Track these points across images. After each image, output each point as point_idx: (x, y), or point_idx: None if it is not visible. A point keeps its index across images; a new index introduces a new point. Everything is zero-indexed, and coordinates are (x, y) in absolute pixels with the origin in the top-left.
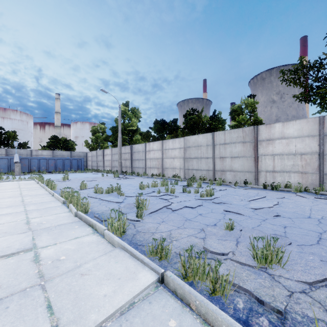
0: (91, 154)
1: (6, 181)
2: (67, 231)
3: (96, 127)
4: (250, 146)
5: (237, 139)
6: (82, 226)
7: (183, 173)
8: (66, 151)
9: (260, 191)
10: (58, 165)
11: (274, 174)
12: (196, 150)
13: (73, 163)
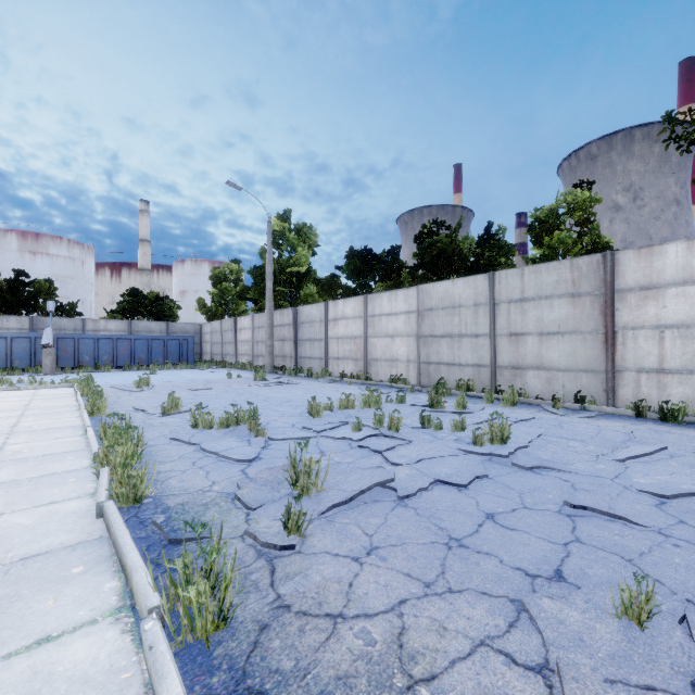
0: (210, 328)
1: (10, 388)
2: (31, 597)
3: (221, 270)
4: (592, 305)
5: (557, 288)
6: (95, 568)
7: (416, 372)
8: (157, 322)
9: (630, 424)
10: (138, 352)
11: (663, 379)
12: (448, 318)
13: (170, 348)
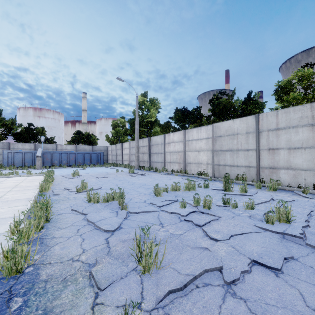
0: (111, 148)
1: (16, 176)
2: None
3: (116, 122)
4: None
5: (301, 121)
6: None
7: (212, 170)
8: (88, 145)
9: None
10: (78, 159)
11: None
12: (230, 140)
13: (92, 157)
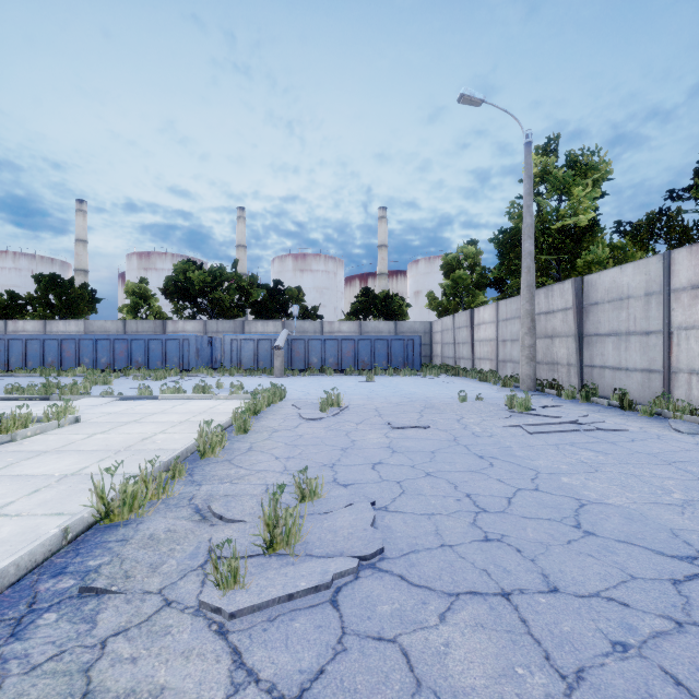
0: (440, 326)
1: (205, 397)
2: None
3: (454, 256)
4: None
5: None
6: None
7: None
8: (385, 321)
9: None
10: (361, 354)
11: None
12: None
13: (393, 350)
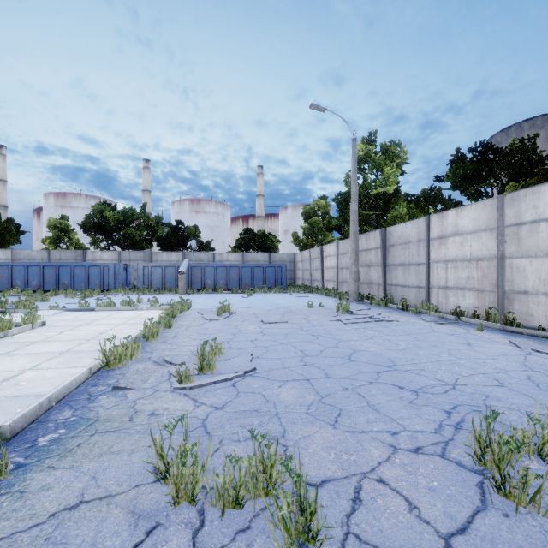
0: (301, 257)
1: (131, 308)
2: None
3: (311, 207)
4: None
5: None
6: None
7: None
8: (261, 253)
9: None
10: (244, 277)
11: None
12: None
13: (267, 274)
